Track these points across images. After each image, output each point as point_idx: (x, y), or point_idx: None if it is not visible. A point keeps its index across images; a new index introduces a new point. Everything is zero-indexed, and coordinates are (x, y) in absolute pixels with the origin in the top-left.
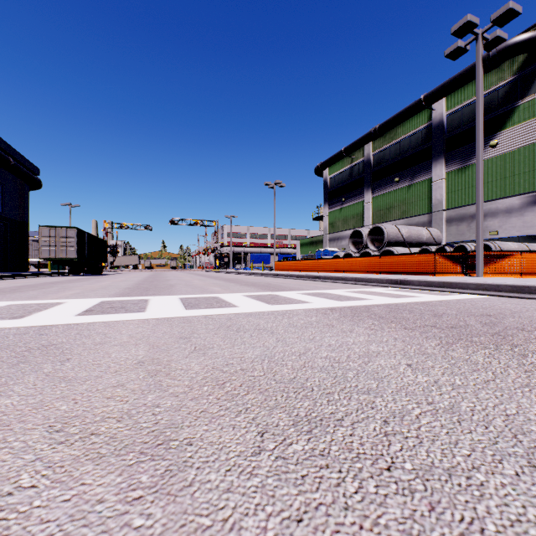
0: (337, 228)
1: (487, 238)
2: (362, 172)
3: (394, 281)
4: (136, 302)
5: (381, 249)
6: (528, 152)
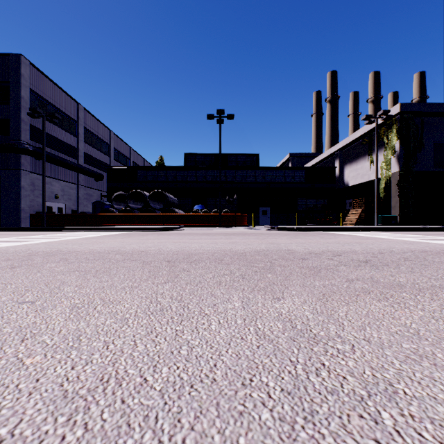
0: None
1: None
2: None
3: None
4: None
5: None
6: None
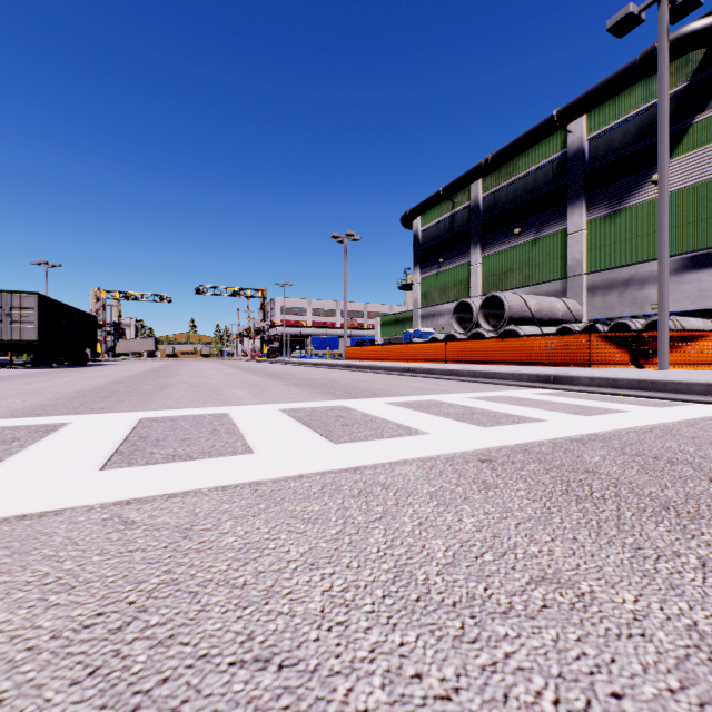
0: (433, 300)
1: (648, 313)
2: (467, 223)
3: (542, 378)
4: (13, 437)
5: (500, 328)
6: (707, 189)
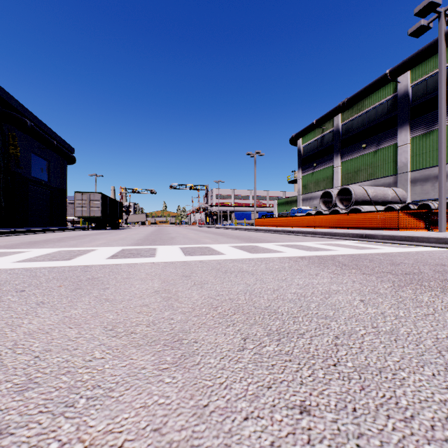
0: (310, 189)
1: None
2: (331, 141)
3: (359, 235)
4: (147, 250)
5: (349, 207)
6: None
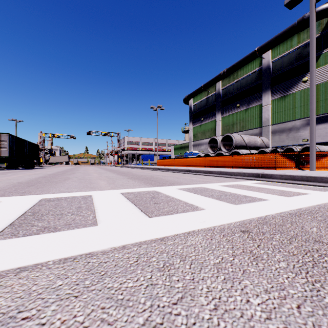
0: (198, 137)
1: (300, 143)
2: (214, 101)
3: (255, 175)
4: None
5: (230, 150)
6: None
